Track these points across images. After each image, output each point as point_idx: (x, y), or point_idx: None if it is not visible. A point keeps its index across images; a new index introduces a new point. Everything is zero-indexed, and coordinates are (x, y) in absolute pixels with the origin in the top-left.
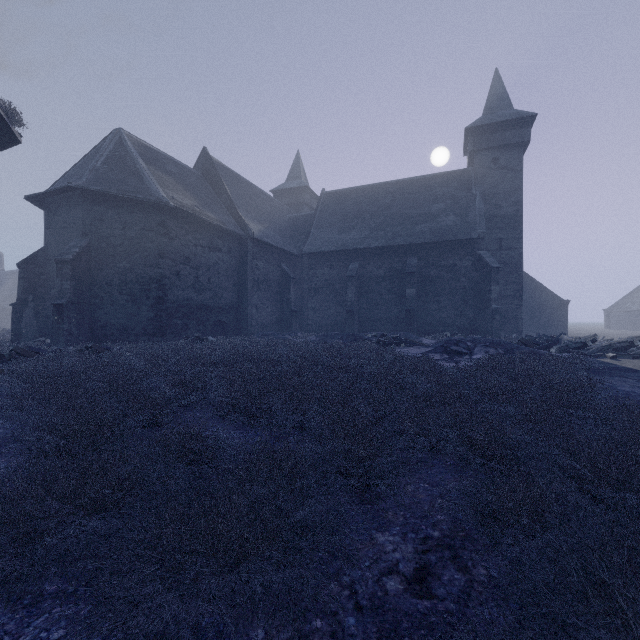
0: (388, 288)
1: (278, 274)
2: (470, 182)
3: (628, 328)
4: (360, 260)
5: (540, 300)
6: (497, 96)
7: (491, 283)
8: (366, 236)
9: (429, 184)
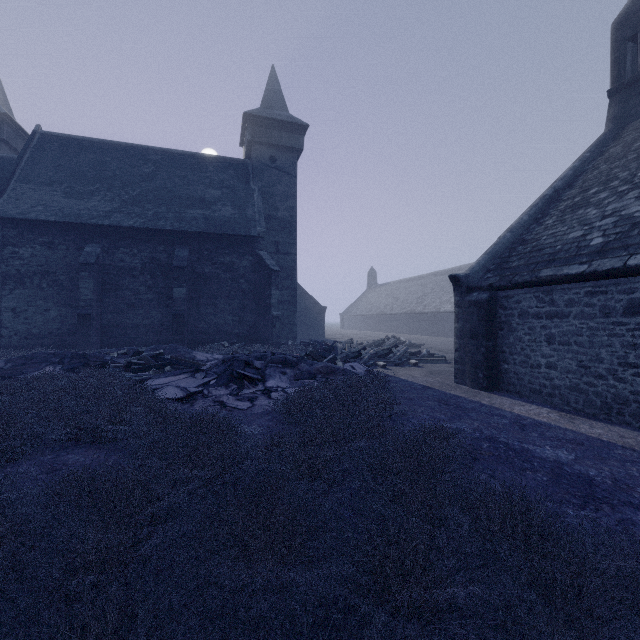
0: (148, 285)
1: None
2: (248, 175)
3: (355, 328)
4: (104, 242)
5: (305, 306)
6: (274, 93)
7: (272, 287)
8: (114, 209)
9: (203, 164)
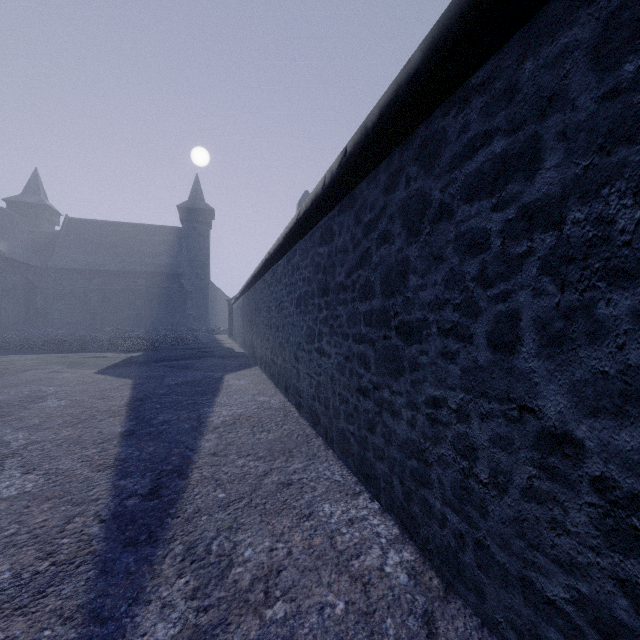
0: (124, 298)
1: (24, 283)
2: (181, 237)
3: None
4: (102, 278)
5: None
6: (197, 191)
7: (187, 299)
8: (107, 261)
9: (156, 232)
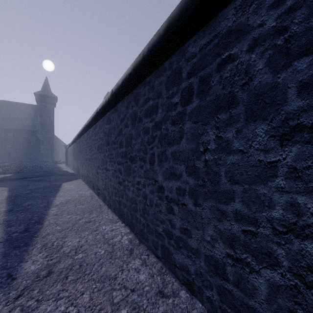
0: None
1: None
2: (37, 110)
3: None
4: None
5: None
6: (46, 85)
7: (40, 145)
8: None
9: (20, 106)
